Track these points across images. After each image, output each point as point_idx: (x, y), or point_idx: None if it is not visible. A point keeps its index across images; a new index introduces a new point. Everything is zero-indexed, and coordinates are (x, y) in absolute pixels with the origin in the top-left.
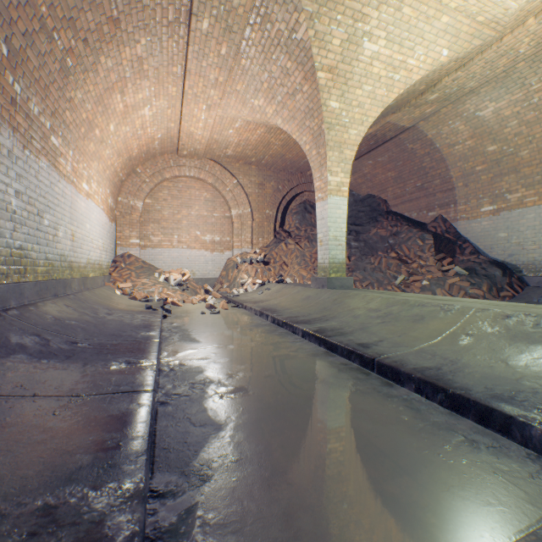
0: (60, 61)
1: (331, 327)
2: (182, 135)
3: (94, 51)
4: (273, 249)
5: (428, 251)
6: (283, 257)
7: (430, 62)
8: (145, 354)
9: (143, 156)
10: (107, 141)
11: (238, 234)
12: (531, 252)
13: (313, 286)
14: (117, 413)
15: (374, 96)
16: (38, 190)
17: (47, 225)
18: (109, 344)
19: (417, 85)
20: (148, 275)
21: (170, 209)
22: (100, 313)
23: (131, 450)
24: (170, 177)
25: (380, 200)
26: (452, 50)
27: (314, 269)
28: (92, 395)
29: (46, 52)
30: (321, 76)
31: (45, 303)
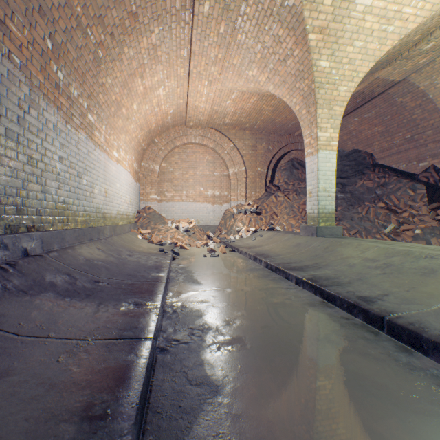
0: (93, 53)
1: (325, 275)
2: (189, 109)
3: (119, 43)
4: (264, 201)
5: (419, 200)
6: (273, 208)
7: (429, 7)
8: (151, 295)
9: (159, 129)
10: (131, 117)
11: (234, 189)
12: None
13: (303, 234)
14: (114, 366)
15: (366, 50)
16: (78, 156)
17: (85, 184)
18: (124, 283)
19: (411, 36)
20: (163, 223)
21: (180, 170)
22: (123, 255)
23: (117, 423)
24: (180, 145)
25: (366, 154)
26: None
27: (302, 219)
28: (97, 340)
29: (82, 46)
30: (312, 38)
31: (81, 246)
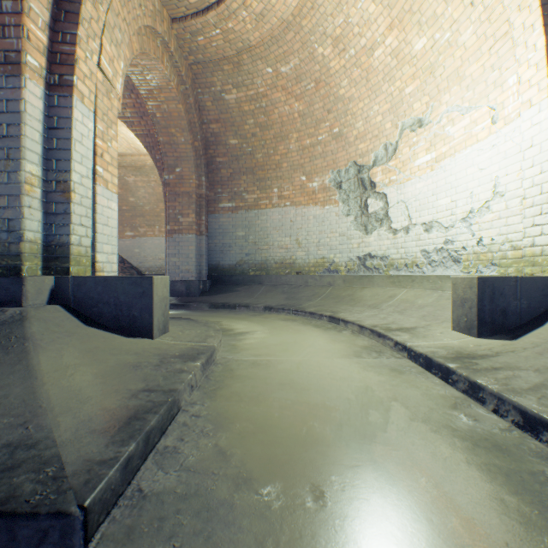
0: None
1: None
2: None
3: None
4: None
5: None
6: None
7: None
8: None
9: None
10: None
11: None
12: (151, 262)
13: None
14: None
15: None
16: None
17: None
18: None
19: None
20: None
21: None
22: None
23: None
24: None
25: None
26: (119, 150)
27: None
28: None
29: None
30: None
31: None
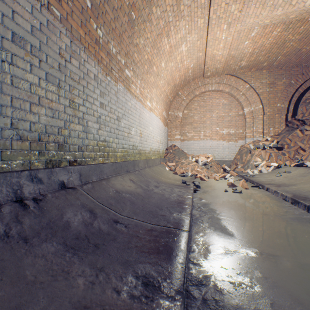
0: (127, 15)
1: None
2: (206, 59)
3: (147, 3)
4: (286, 136)
5: None
6: (297, 143)
7: None
8: (169, 262)
9: (182, 83)
10: (160, 74)
11: (249, 126)
12: None
13: None
14: None
15: None
16: (116, 103)
17: (123, 126)
18: (142, 227)
19: None
20: (185, 158)
21: (198, 115)
22: (150, 186)
23: None
24: (198, 93)
25: None
26: None
27: None
28: None
29: (117, 8)
30: None
31: (115, 178)
